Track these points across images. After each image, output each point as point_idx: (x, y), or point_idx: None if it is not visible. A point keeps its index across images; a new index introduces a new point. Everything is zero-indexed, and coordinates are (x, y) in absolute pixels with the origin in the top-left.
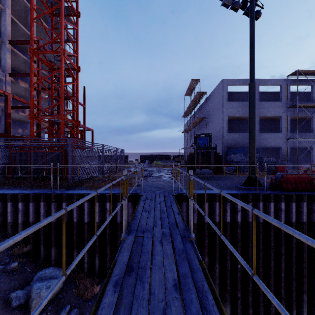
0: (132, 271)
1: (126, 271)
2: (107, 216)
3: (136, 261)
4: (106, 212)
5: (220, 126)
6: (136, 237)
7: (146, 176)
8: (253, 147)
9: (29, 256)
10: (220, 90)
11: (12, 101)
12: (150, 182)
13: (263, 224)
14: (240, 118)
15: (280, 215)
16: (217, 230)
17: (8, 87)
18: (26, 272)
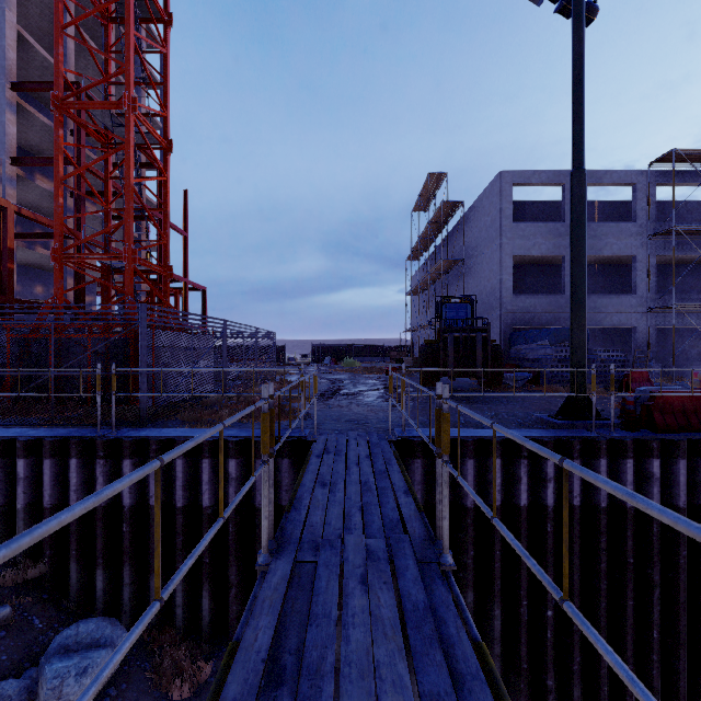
0: (280, 686)
1: (264, 686)
2: (231, 492)
3: (293, 647)
4: (227, 483)
5: (494, 279)
6: (297, 564)
7: (325, 394)
8: (581, 326)
9: (42, 589)
10: (496, 197)
11: (21, 222)
12: (336, 409)
13: (607, 512)
14: (540, 262)
15: (650, 489)
16: (545, 577)
17: (9, 189)
18: (32, 630)
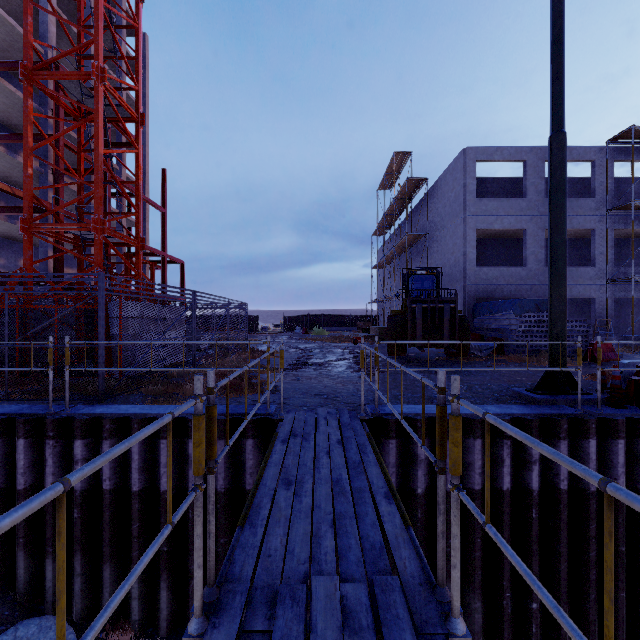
0: None
1: None
2: (191, 475)
3: None
4: (187, 465)
5: (458, 252)
6: (243, 635)
7: (295, 364)
8: (562, 296)
9: None
10: (459, 173)
11: (5, 198)
12: (305, 382)
13: (596, 496)
14: (501, 236)
15: None
16: None
17: None
18: None
